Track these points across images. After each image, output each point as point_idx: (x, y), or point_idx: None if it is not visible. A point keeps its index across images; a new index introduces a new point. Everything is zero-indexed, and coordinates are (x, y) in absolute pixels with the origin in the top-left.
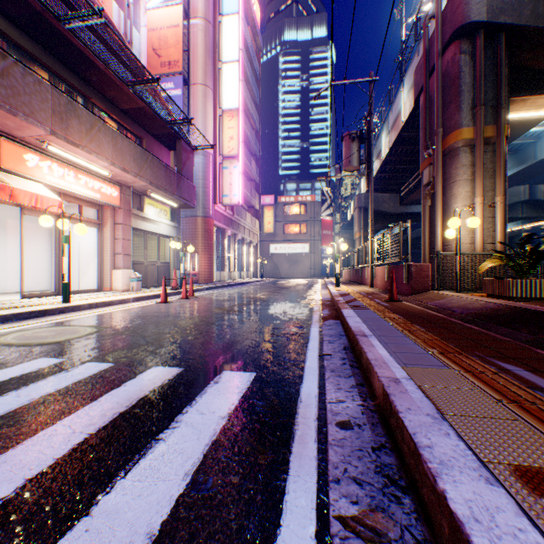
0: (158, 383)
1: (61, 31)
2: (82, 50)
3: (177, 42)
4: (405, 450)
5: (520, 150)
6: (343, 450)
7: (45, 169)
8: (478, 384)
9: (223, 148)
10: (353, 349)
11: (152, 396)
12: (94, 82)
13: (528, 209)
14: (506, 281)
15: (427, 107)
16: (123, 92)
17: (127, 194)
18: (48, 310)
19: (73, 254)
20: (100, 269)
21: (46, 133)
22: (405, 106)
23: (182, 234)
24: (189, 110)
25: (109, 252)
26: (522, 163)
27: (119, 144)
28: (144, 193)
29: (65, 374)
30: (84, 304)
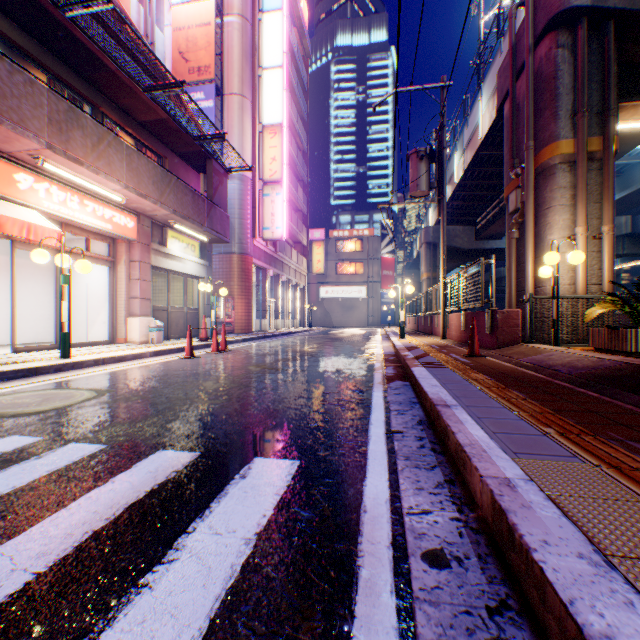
0: (160, 478)
1: (61, 21)
2: (88, 46)
3: (208, 43)
4: (552, 625)
5: (623, 172)
6: (440, 614)
7: (41, 193)
8: (639, 492)
9: (263, 171)
10: (431, 424)
11: (148, 501)
12: (104, 87)
13: (630, 244)
14: (622, 332)
15: (514, 116)
16: (140, 99)
17: (145, 225)
18: (41, 368)
19: (80, 298)
20: (113, 317)
21: (40, 147)
22: (483, 119)
23: (214, 274)
24: (223, 125)
25: (123, 296)
26: (625, 188)
27: (134, 162)
28: (166, 224)
29: (33, 462)
30: (88, 360)
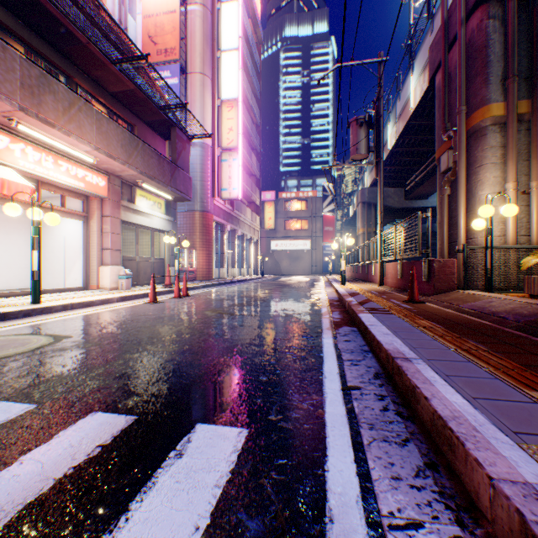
0: (79, 457)
1: None
2: (60, 19)
3: (173, 28)
4: None
5: None
6: None
7: (17, 152)
8: None
9: (222, 140)
10: (389, 378)
11: (51, 498)
12: (77, 60)
13: None
14: None
15: (446, 85)
16: (110, 71)
17: (115, 184)
18: (9, 313)
19: (58, 249)
20: (86, 266)
21: (12, 109)
22: (414, 92)
23: (179, 229)
24: (187, 99)
25: (95, 247)
26: None
27: (104, 126)
28: (135, 184)
29: None
30: (56, 306)
